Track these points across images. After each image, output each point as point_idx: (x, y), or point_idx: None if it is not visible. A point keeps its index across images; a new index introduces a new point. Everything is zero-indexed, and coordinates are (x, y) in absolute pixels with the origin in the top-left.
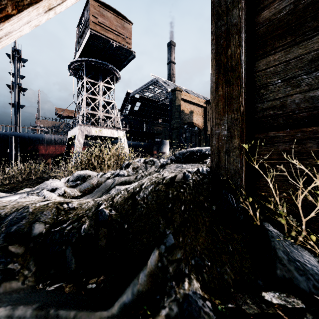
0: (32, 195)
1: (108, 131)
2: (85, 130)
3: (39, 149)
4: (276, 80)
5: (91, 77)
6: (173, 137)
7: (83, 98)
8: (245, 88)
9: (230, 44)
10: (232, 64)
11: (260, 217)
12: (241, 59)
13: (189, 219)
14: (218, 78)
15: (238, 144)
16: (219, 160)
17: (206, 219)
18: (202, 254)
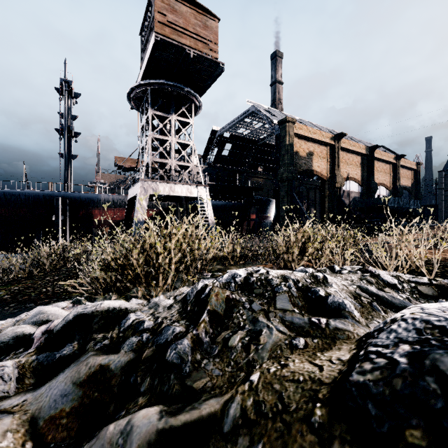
0: None
1: (184, 189)
2: (150, 188)
3: (94, 215)
4: None
5: (159, 108)
6: (282, 193)
7: (148, 140)
8: None
9: None
10: None
11: None
12: None
13: None
14: None
15: None
16: None
17: None
18: None
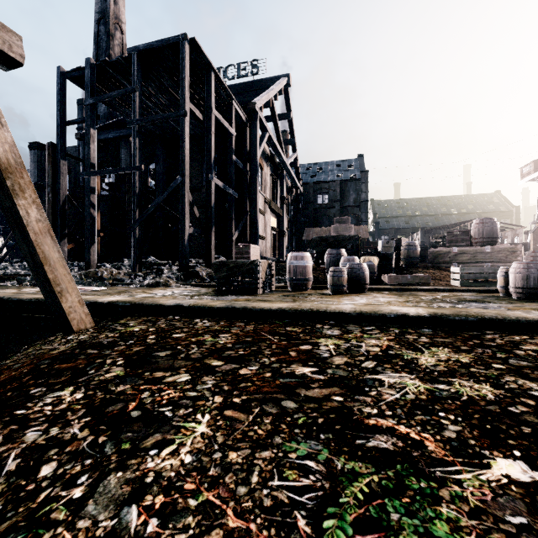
0: None
1: None
2: None
3: None
4: None
5: None
6: None
7: None
8: None
9: None
10: None
11: None
12: None
13: None
14: None
15: None
16: None
17: None
18: None
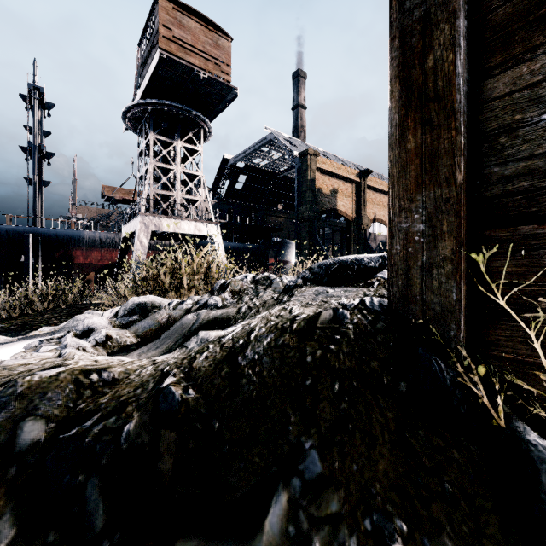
0: (48, 342)
1: (191, 225)
2: (152, 224)
3: (74, 256)
4: (536, 116)
5: (162, 131)
6: (303, 235)
7: (149, 168)
8: (466, 134)
9: (432, 43)
10: (437, 85)
11: (504, 408)
12: (458, 72)
13: (352, 414)
14: (406, 116)
15: (450, 251)
16: (408, 284)
17: (388, 414)
18: (387, 504)
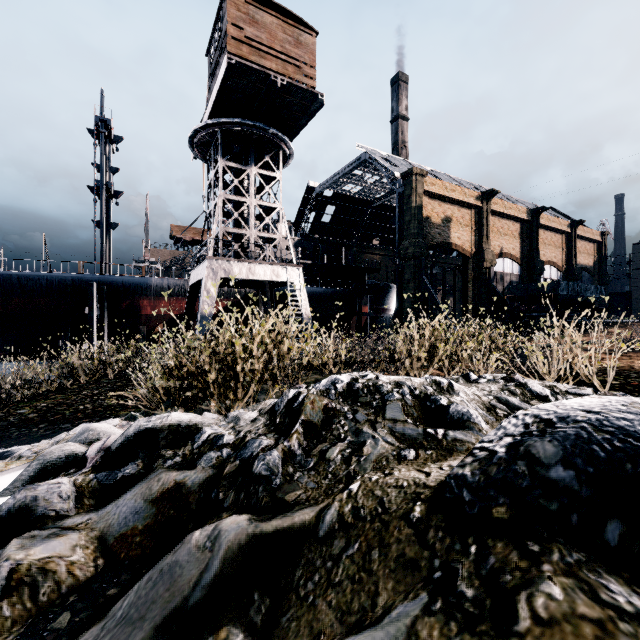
0: None
1: (268, 270)
2: (221, 269)
3: (142, 307)
4: None
5: (234, 157)
6: (406, 276)
7: (218, 202)
8: None
9: None
10: None
11: None
12: None
13: None
14: None
15: None
16: None
17: None
18: None
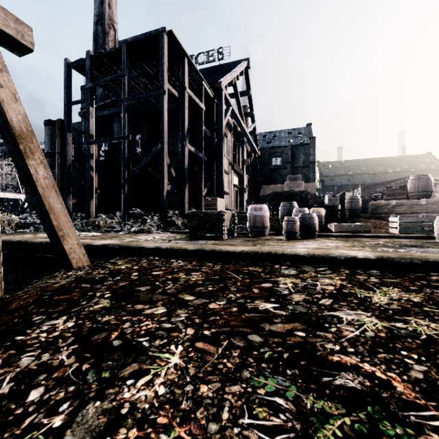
0: None
1: (11, 195)
2: None
3: None
4: None
5: None
6: None
7: None
8: None
9: None
10: None
11: None
12: None
13: None
14: None
15: None
16: None
17: None
18: None
